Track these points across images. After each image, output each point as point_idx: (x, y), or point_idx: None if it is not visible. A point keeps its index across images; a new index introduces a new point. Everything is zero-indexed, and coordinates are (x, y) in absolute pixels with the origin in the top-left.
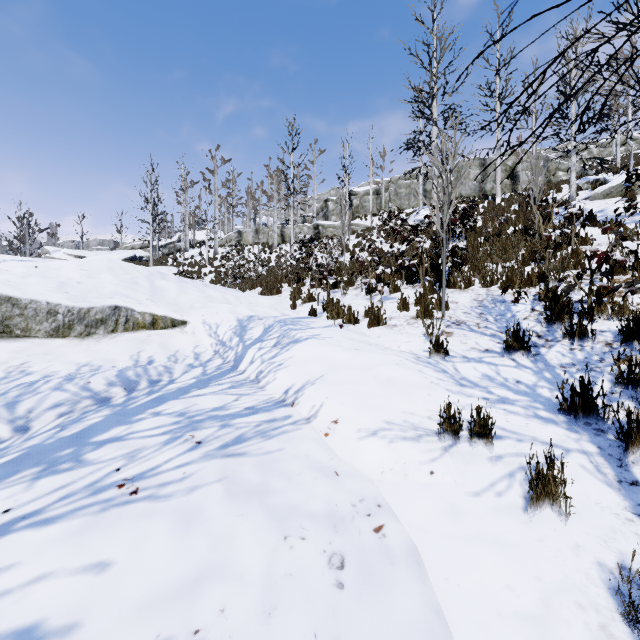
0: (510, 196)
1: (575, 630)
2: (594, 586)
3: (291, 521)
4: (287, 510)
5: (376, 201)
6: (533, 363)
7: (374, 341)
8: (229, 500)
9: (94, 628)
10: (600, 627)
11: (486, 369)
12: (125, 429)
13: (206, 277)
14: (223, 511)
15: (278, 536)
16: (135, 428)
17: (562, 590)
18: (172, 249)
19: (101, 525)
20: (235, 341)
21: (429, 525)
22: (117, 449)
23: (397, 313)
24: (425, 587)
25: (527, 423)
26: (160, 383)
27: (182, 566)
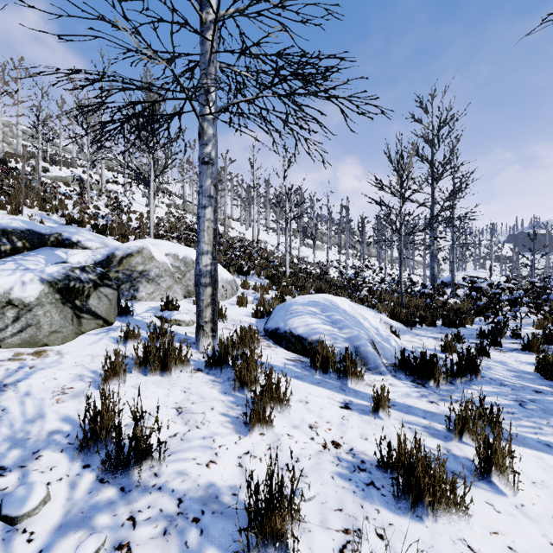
0: None
1: None
2: None
3: None
4: None
5: None
6: None
7: None
8: None
9: None
10: None
11: None
12: None
13: None
14: None
15: None
16: None
17: None
18: None
19: None
20: None
21: None
22: None
23: None
24: None
25: None
26: None
27: None
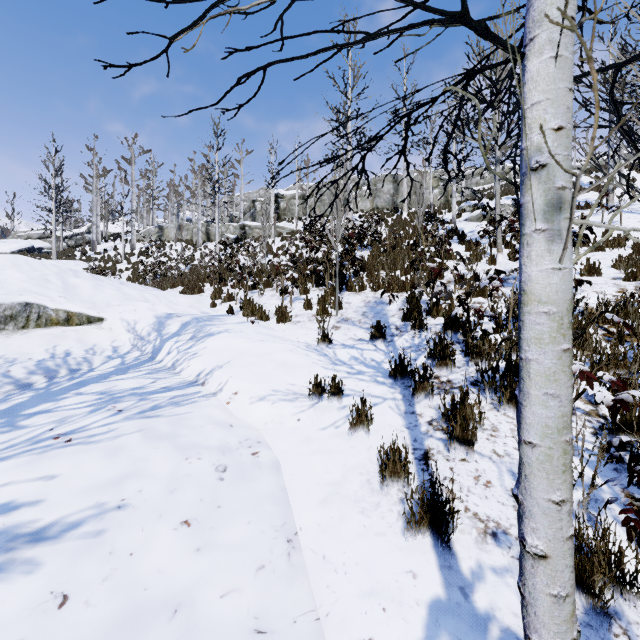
0: (414, 212)
1: (354, 484)
2: (371, 464)
3: (192, 451)
4: (190, 445)
5: (302, 205)
6: (386, 347)
7: (279, 334)
8: (146, 441)
9: (54, 500)
10: (367, 480)
11: (355, 352)
12: (52, 405)
13: (122, 274)
14: (141, 446)
15: (181, 458)
16: (61, 404)
17: (355, 468)
18: (80, 241)
19: (45, 458)
20: (153, 336)
21: (290, 449)
22: (47, 418)
23: (303, 311)
24: (279, 479)
25: (368, 385)
26: (80, 371)
27: (112, 472)
